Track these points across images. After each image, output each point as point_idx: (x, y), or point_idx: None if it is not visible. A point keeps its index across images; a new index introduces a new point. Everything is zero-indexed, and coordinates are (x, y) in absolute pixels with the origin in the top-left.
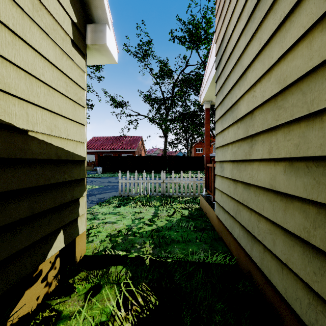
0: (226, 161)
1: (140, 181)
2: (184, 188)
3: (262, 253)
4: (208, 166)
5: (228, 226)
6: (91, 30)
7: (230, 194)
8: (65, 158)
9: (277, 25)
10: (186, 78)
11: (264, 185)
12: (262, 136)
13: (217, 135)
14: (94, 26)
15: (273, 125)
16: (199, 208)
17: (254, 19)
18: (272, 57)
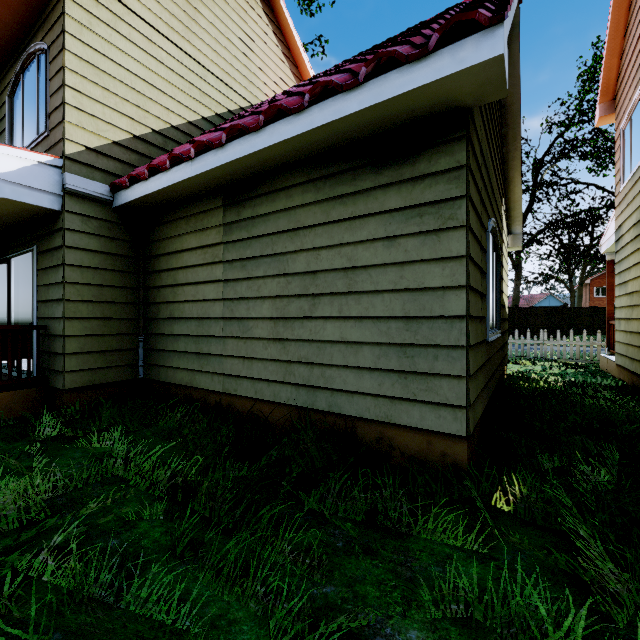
0: (622, 319)
1: (510, 341)
2: (573, 355)
3: (635, 364)
4: (610, 324)
5: (623, 364)
6: (511, 239)
7: (623, 341)
8: (507, 317)
9: (638, 261)
10: (567, 143)
11: (635, 331)
12: (635, 307)
13: (616, 298)
14: (513, 236)
15: (637, 303)
16: (598, 369)
17: (633, 245)
18: (637, 273)
